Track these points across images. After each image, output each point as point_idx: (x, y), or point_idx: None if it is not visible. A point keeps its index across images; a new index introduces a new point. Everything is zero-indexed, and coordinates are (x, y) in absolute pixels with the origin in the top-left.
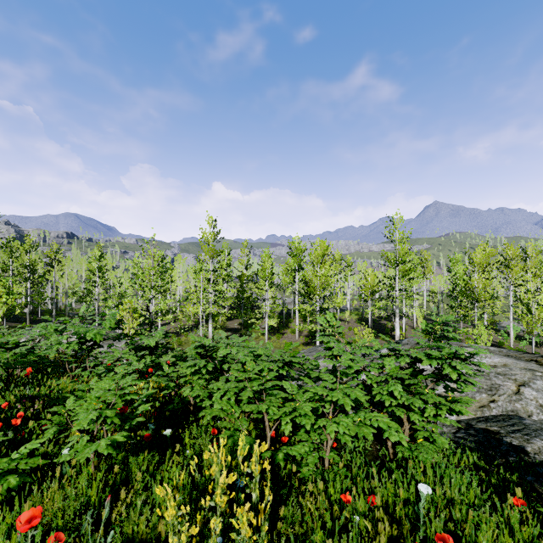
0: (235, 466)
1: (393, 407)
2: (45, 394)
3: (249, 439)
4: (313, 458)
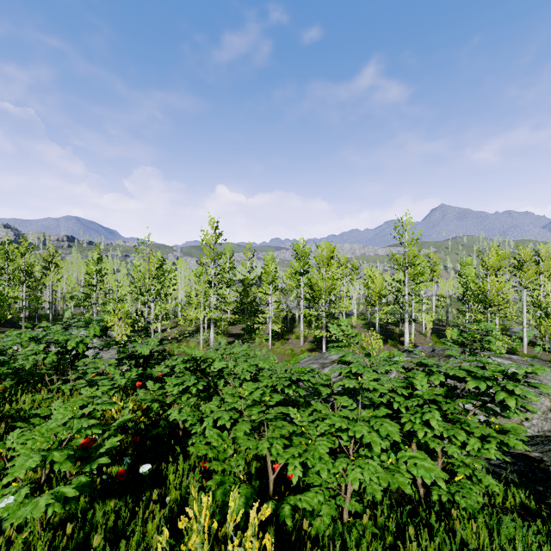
0: (224, 537)
1: (425, 437)
2: (9, 415)
3: (244, 490)
4: (329, 509)
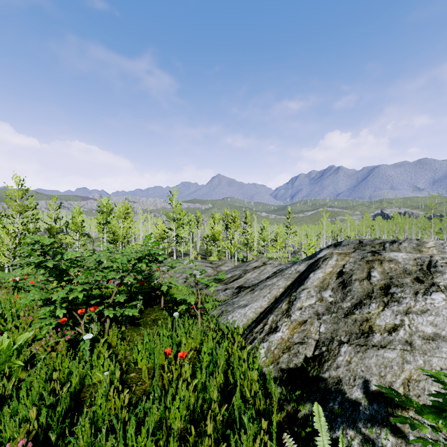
0: None
1: None
2: None
3: None
4: None
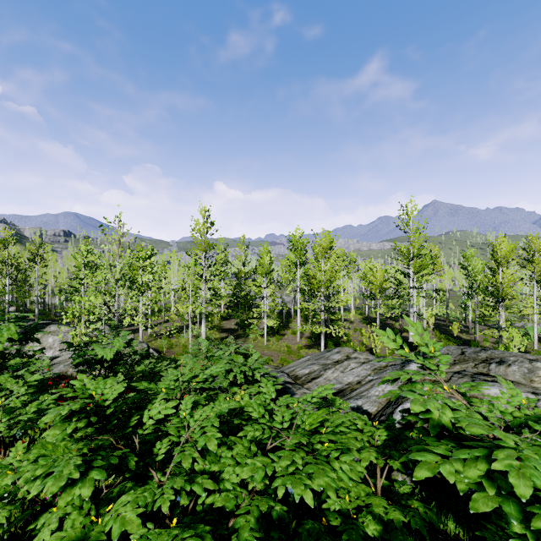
0: None
1: None
2: None
3: None
4: None
